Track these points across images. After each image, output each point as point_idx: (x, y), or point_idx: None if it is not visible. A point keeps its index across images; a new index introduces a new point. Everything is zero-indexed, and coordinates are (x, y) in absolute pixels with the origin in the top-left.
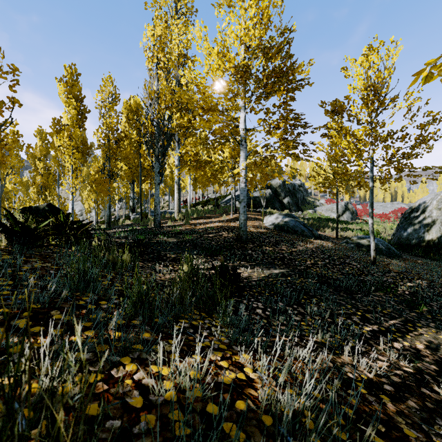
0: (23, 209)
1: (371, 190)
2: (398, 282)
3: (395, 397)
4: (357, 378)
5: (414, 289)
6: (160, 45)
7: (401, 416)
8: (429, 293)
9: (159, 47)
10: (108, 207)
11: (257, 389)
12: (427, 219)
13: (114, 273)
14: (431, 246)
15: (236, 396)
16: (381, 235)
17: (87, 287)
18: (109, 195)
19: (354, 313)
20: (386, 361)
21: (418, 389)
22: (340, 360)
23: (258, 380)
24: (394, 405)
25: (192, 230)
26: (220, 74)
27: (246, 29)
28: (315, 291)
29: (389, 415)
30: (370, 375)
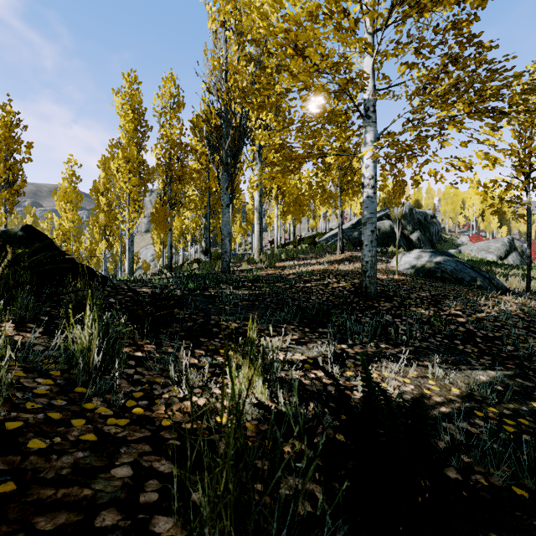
0: None
1: None
2: None
3: None
4: None
5: None
6: None
7: None
8: None
9: None
10: (169, 246)
11: None
12: None
13: None
14: None
15: None
16: None
17: None
18: (170, 231)
19: None
20: None
21: None
22: None
23: None
24: None
25: (277, 276)
26: None
27: None
28: None
29: None
30: None
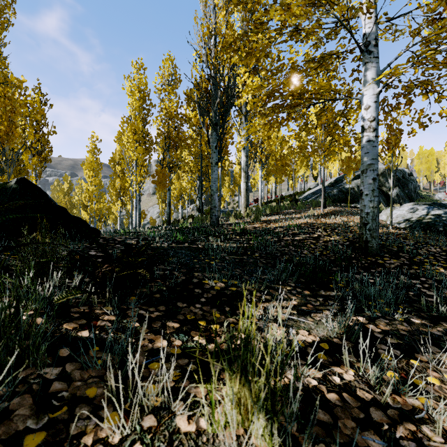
0: None
1: None
2: None
3: None
4: None
5: None
6: None
7: None
8: None
9: None
10: (168, 204)
11: None
12: None
13: None
14: None
15: None
16: None
17: None
18: (169, 191)
19: None
20: None
21: None
22: None
23: None
24: None
25: (264, 229)
26: None
27: None
28: None
29: None
30: None
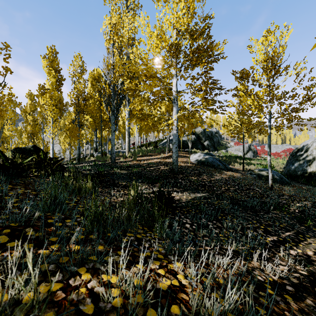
0: (15, 149)
1: (269, 135)
2: (289, 203)
3: (296, 296)
4: (265, 281)
5: (302, 208)
6: (115, 30)
7: (303, 314)
8: (313, 211)
9: (114, 32)
10: (78, 148)
11: (188, 293)
12: (309, 157)
13: (79, 196)
14: (312, 176)
15: (171, 301)
16: (275, 168)
17: (56, 209)
18: (79, 139)
19: (259, 226)
20: (285, 265)
21: (313, 289)
22: (251, 265)
23: (189, 285)
24: (296, 304)
25: (138, 164)
26: (158, 50)
27: (177, 17)
28: (229, 210)
29: (293, 313)
30: (275, 277)
